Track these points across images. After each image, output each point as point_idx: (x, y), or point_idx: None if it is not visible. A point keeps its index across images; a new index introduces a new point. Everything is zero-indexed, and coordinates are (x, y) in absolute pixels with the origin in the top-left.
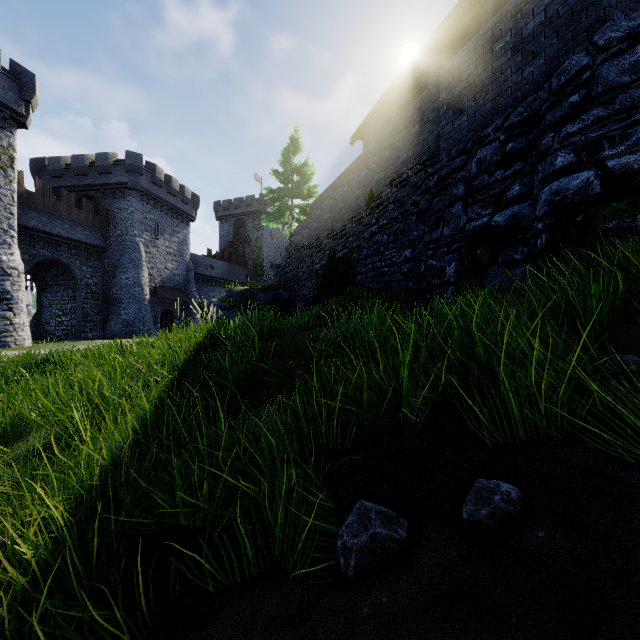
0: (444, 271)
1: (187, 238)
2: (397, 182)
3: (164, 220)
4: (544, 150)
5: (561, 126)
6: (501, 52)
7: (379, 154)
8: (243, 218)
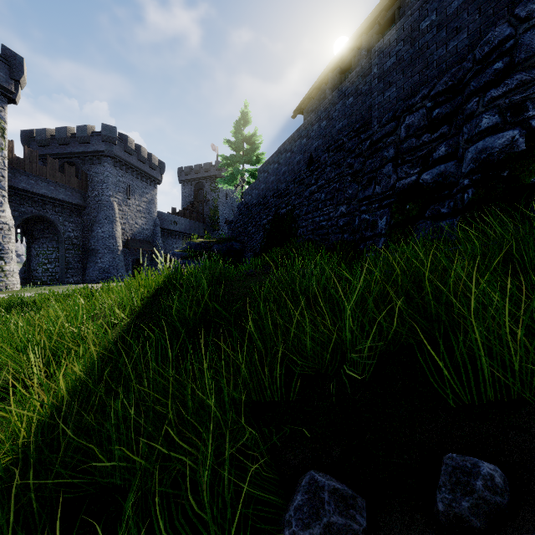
0: (376, 224)
1: (154, 198)
2: (333, 147)
3: (135, 183)
4: (469, 114)
5: (485, 91)
6: (427, 29)
7: (318, 124)
8: (202, 182)
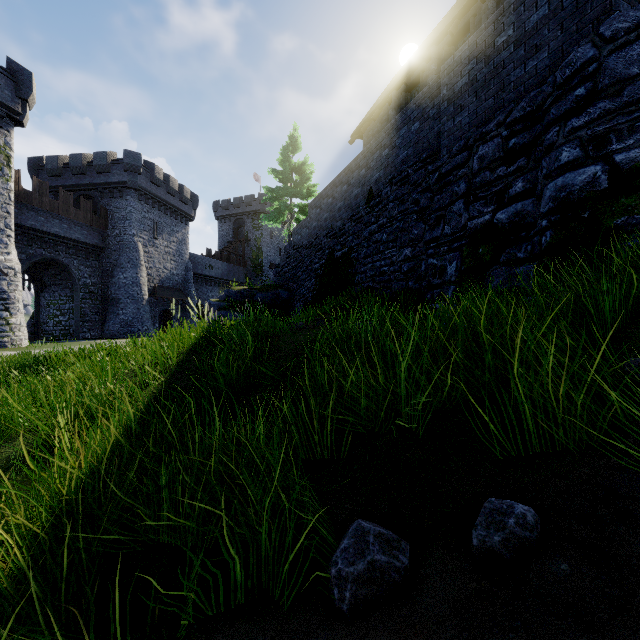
0: (445, 270)
1: (186, 238)
2: (397, 180)
3: (163, 220)
4: (548, 145)
5: (566, 120)
6: (503, 46)
7: (379, 152)
8: (242, 218)
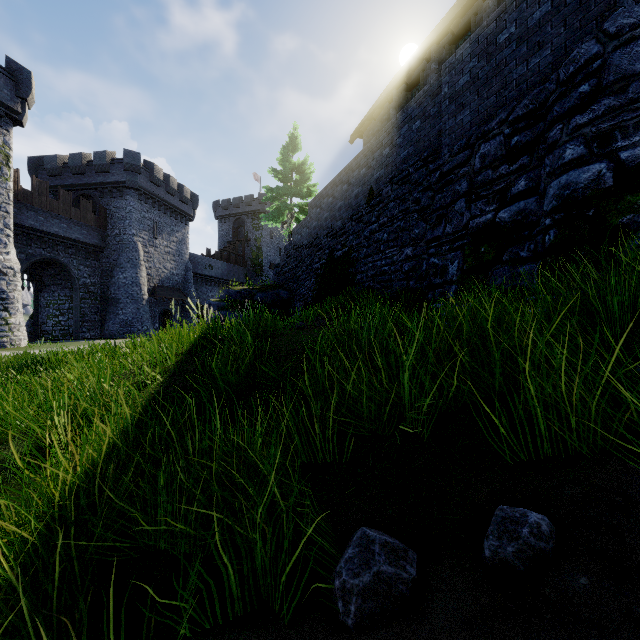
0: (446, 269)
1: (186, 238)
2: (398, 179)
3: (162, 219)
4: (552, 143)
5: (570, 117)
6: (505, 43)
7: (379, 151)
8: (242, 218)
